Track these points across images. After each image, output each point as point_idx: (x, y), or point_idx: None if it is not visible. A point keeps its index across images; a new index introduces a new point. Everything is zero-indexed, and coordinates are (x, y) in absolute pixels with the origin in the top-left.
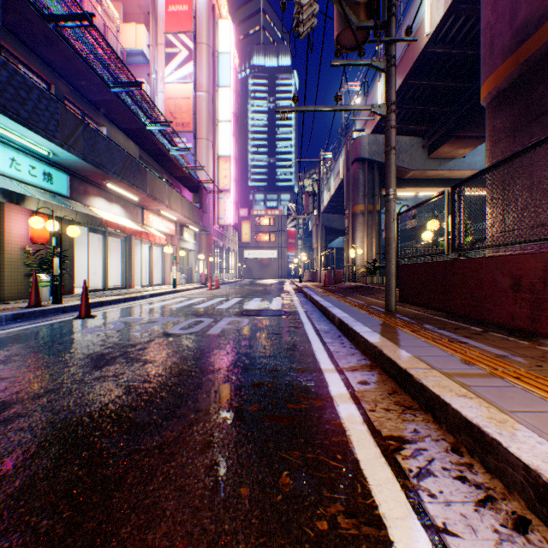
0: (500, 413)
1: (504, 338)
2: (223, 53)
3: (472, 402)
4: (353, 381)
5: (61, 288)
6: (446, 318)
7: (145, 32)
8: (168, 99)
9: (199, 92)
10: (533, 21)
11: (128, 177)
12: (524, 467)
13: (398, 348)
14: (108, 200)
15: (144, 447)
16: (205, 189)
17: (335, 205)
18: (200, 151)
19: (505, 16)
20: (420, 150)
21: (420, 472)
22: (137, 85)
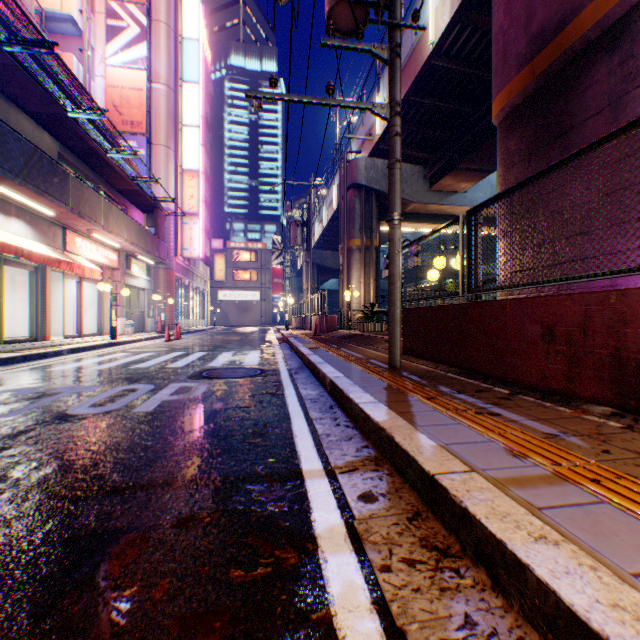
0: (625, 588)
1: (540, 404)
2: (190, 39)
3: (563, 555)
4: (351, 495)
5: None
6: (462, 376)
7: None
8: (111, 87)
9: (156, 84)
10: (551, 27)
11: (35, 180)
12: None
13: (415, 431)
14: (2, 212)
15: None
16: (164, 210)
17: (328, 240)
18: (158, 160)
19: (520, 20)
20: (422, 180)
21: None
22: (47, 46)
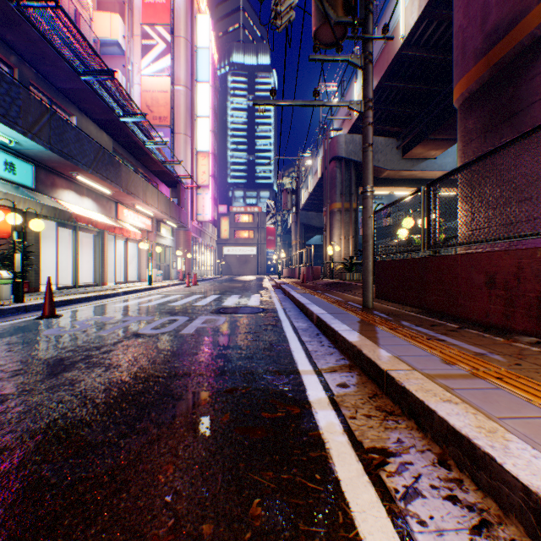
0: (489, 421)
1: (480, 335)
2: (202, 48)
3: (458, 408)
4: (332, 384)
5: (23, 286)
6: (422, 315)
7: (120, 21)
8: (144, 92)
9: (177, 86)
10: (503, 26)
11: (100, 170)
12: (523, 488)
13: (378, 348)
14: (78, 193)
15: (92, 474)
16: (183, 185)
17: (313, 203)
18: (178, 145)
19: (477, 20)
20: (395, 150)
21: (408, 492)
22: (109, 73)
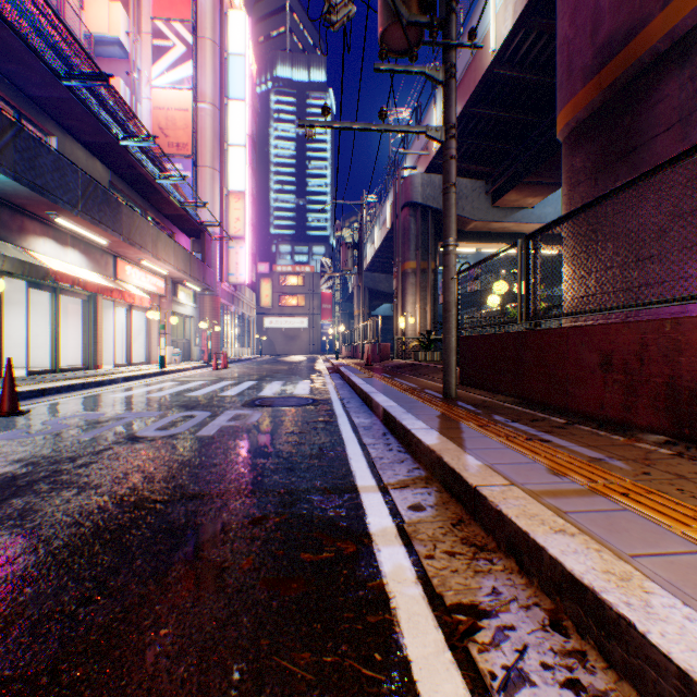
0: (619, 562)
1: (594, 433)
2: (235, 54)
3: (575, 542)
4: (402, 506)
5: None
6: (519, 406)
7: (122, 13)
8: (156, 109)
9: (202, 104)
10: (618, 38)
11: (91, 210)
12: (680, 674)
13: (464, 453)
14: (59, 243)
15: (21, 673)
16: (210, 234)
17: (381, 262)
18: (203, 182)
19: (586, 30)
20: (484, 196)
21: (509, 678)
22: (103, 78)
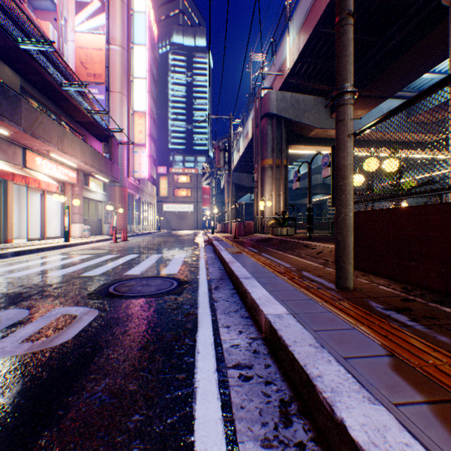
0: None
1: None
2: (139, 12)
3: None
4: None
5: None
6: None
7: None
8: (78, 48)
9: (113, 46)
10: None
11: None
12: None
13: None
14: None
15: None
16: (116, 140)
17: (244, 165)
18: (114, 104)
19: None
20: (324, 109)
21: None
22: None
